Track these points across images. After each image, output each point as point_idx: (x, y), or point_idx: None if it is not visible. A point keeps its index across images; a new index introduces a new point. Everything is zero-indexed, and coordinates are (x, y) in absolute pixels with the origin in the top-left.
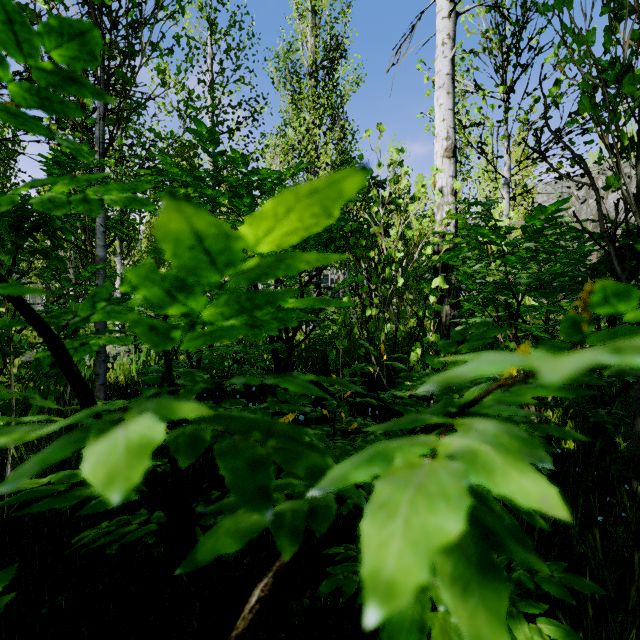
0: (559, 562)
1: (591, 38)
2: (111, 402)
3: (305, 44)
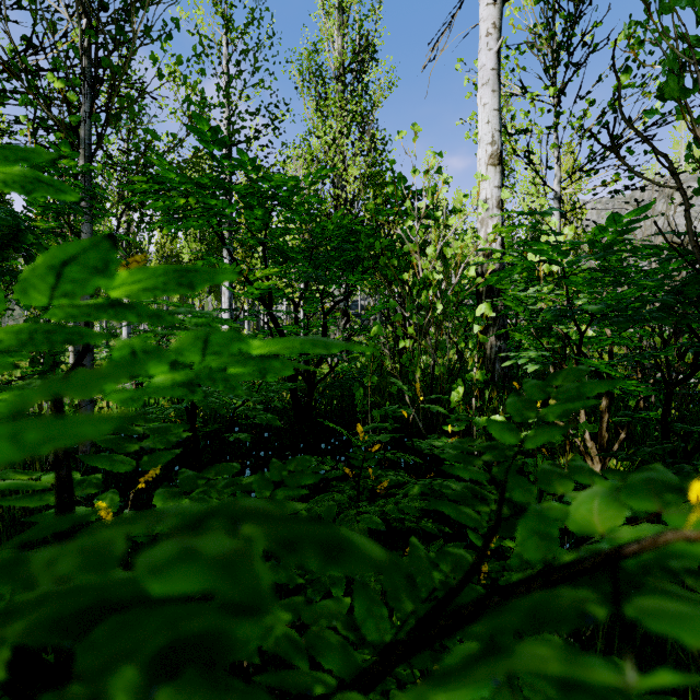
0: (664, 696)
1: (680, 3)
2: (44, 475)
3: (331, 44)
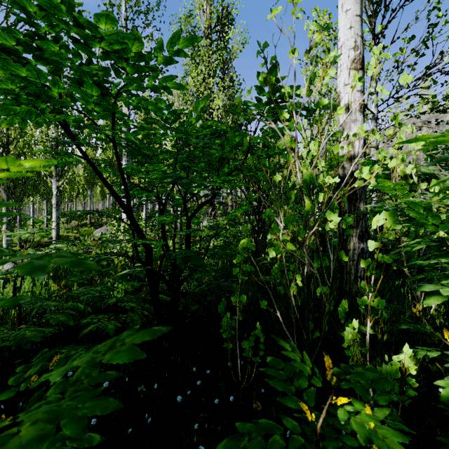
0: None
1: None
2: None
3: (202, 12)
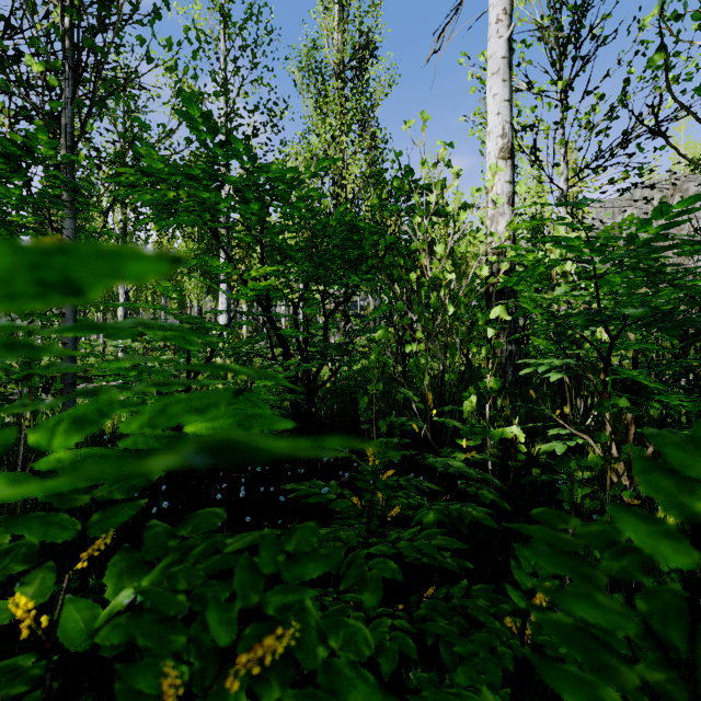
0: None
1: None
2: None
3: (331, 41)
